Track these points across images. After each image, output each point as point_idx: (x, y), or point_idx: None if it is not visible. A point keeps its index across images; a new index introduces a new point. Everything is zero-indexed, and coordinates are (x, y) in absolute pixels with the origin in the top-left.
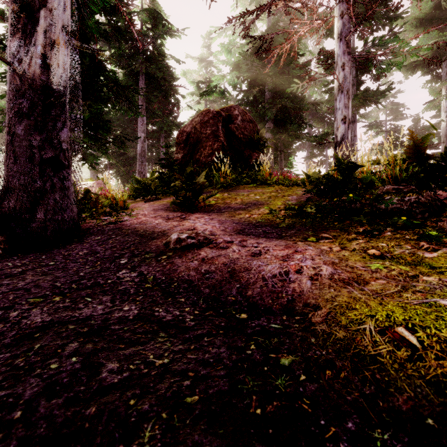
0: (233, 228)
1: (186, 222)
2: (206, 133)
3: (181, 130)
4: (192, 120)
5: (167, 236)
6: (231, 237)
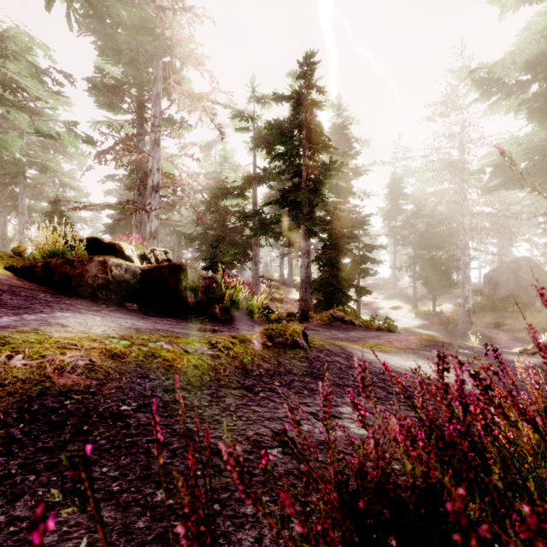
0: (512, 338)
1: (498, 335)
2: (502, 280)
3: (486, 275)
4: (493, 269)
5: (495, 339)
6: (510, 341)
